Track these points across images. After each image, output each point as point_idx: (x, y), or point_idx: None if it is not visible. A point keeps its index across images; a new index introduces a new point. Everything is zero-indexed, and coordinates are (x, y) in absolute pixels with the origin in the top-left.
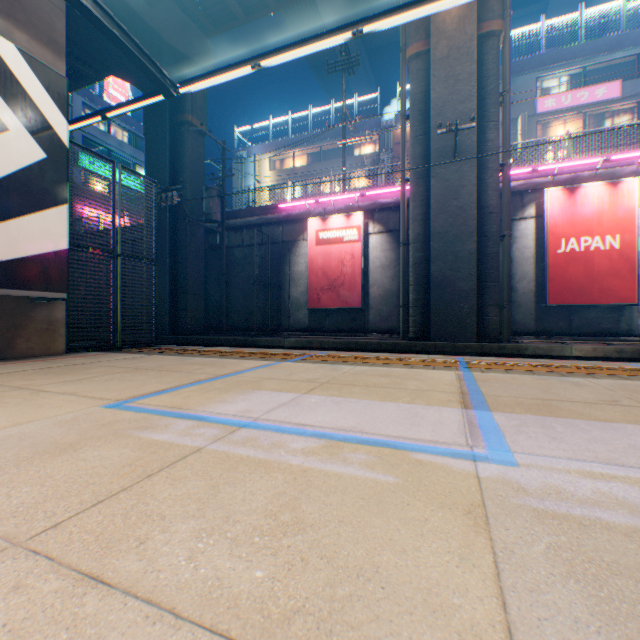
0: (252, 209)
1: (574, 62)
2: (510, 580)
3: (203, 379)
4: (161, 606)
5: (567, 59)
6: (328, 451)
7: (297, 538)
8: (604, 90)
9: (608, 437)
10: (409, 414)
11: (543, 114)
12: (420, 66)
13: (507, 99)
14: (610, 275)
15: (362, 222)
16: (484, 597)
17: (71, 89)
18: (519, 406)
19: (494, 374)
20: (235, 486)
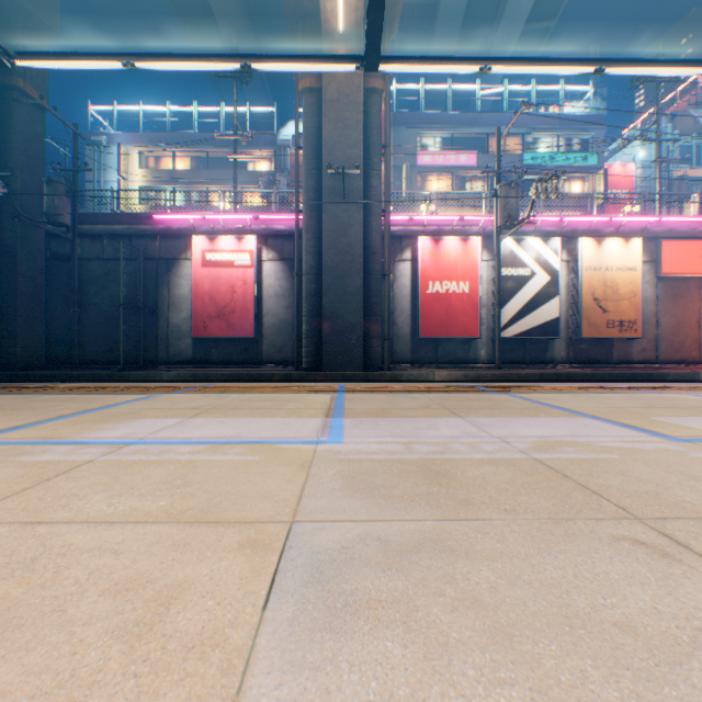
0: (118, 215)
1: (445, 128)
2: (311, 483)
3: (69, 414)
4: (98, 522)
5: (440, 123)
6: (212, 450)
7: (188, 488)
8: (466, 157)
9: (407, 425)
10: (282, 424)
11: (423, 167)
12: (314, 101)
13: (388, 153)
14: (463, 314)
15: (256, 247)
16: (295, 489)
17: None
18: (366, 413)
19: (362, 394)
20: (135, 474)
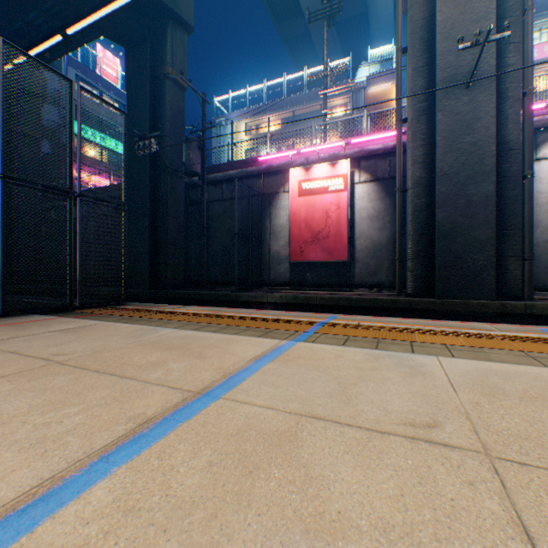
0: (232, 163)
1: None
2: None
3: (150, 419)
4: None
5: None
6: None
7: None
8: None
9: None
10: None
11: None
12: None
13: (529, 17)
14: None
15: (348, 170)
16: None
17: (60, 54)
18: None
19: None
20: None
